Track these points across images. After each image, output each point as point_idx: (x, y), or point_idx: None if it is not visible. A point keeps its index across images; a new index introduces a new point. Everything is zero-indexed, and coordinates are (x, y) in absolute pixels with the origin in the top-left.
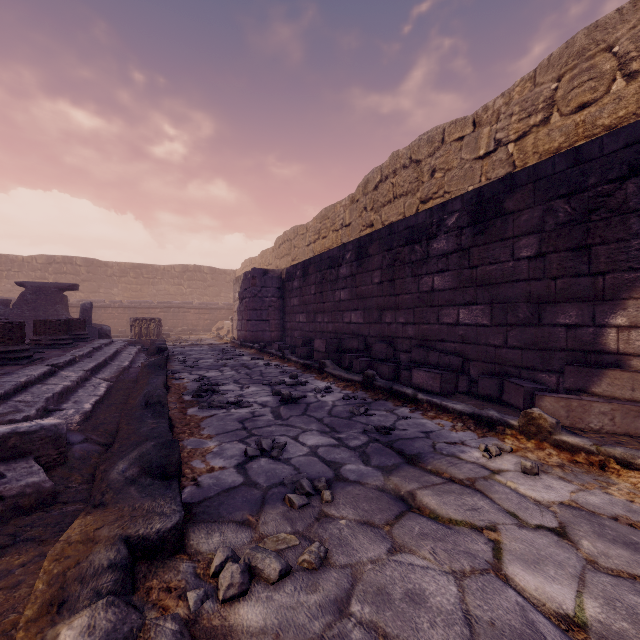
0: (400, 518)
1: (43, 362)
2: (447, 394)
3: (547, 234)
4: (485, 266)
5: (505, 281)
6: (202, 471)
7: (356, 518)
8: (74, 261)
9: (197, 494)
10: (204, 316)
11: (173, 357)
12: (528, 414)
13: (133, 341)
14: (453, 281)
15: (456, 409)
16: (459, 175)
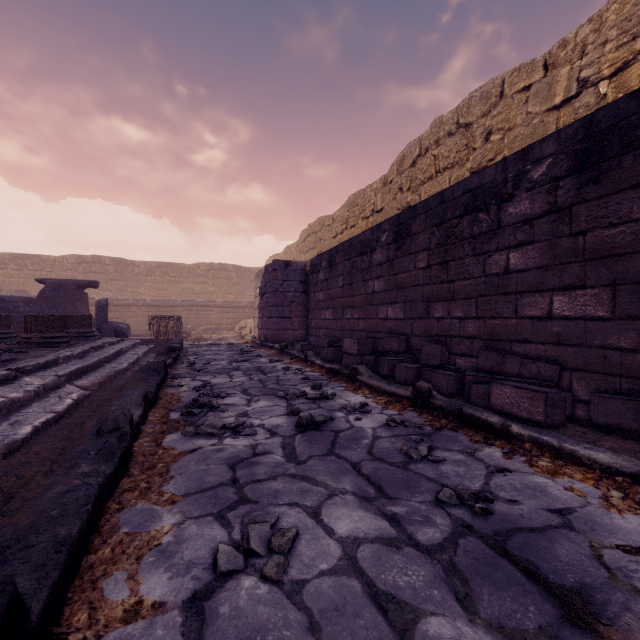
0: None
1: (7, 365)
2: (554, 424)
3: None
4: (601, 230)
5: None
6: (113, 616)
7: None
8: (102, 260)
9: None
10: (227, 315)
11: (184, 358)
12: None
13: (149, 340)
14: (542, 256)
15: (598, 461)
16: (525, 134)
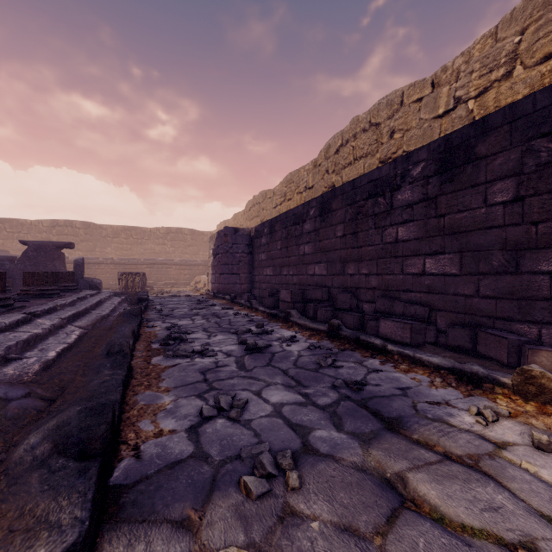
0: (393, 522)
1: (21, 310)
2: (417, 345)
3: (526, 176)
4: (454, 214)
5: (476, 228)
6: (148, 435)
7: (333, 519)
8: (74, 224)
9: (134, 471)
10: (184, 271)
11: (152, 307)
12: (526, 372)
13: (119, 292)
14: (418, 231)
15: (432, 362)
16: (418, 134)
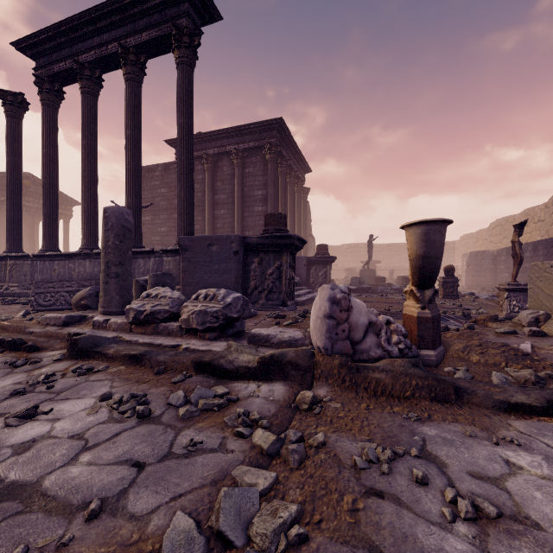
0: None
1: None
2: None
3: None
4: None
5: None
6: None
7: None
8: (358, 246)
9: None
10: None
11: None
12: None
13: None
14: None
15: None
16: None
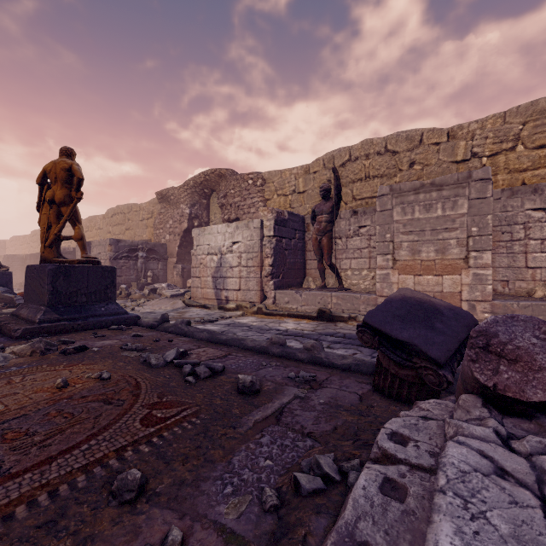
0: None
1: None
2: None
3: None
4: None
5: None
6: None
7: None
8: None
9: None
10: None
11: None
12: None
13: None
14: None
15: None
16: None
